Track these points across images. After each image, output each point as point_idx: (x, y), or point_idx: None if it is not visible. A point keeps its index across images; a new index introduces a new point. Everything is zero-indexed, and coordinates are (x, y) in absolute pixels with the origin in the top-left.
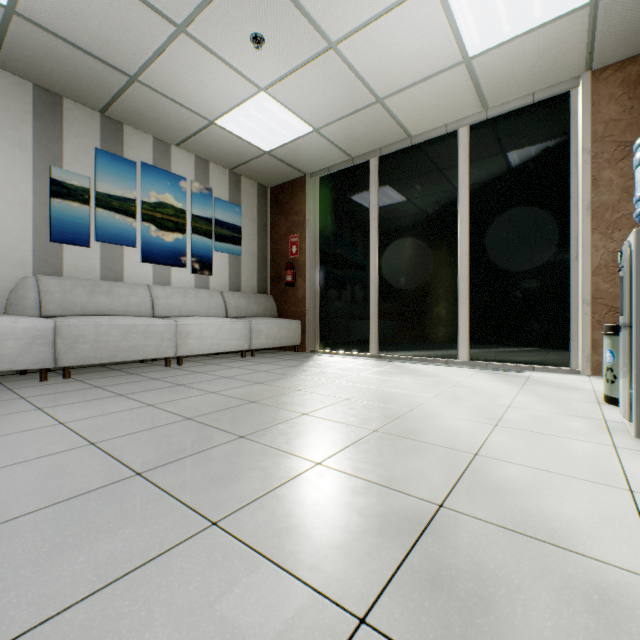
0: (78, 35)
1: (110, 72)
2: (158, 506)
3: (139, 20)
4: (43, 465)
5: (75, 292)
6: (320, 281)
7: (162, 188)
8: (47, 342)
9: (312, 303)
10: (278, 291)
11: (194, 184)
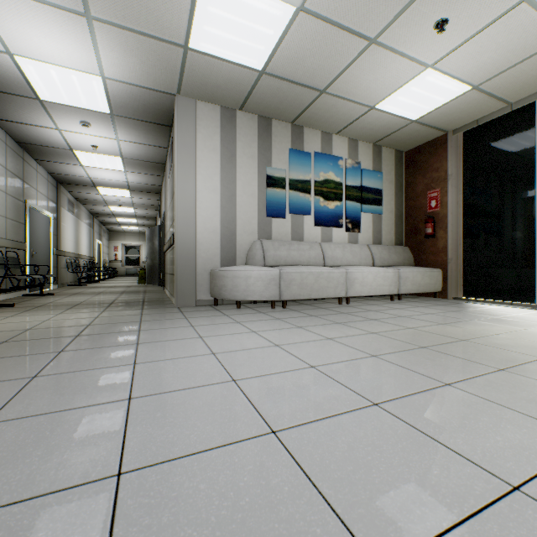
0: (296, 74)
1: (307, 92)
2: (506, 413)
3: (342, 47)
4: (362, 365)
5: (280, 250)
6: (463, 231)
7: (326, 169)
8: (276, 283)
9: (454, 252)
10: (414, 243)
11: (347, 161)
